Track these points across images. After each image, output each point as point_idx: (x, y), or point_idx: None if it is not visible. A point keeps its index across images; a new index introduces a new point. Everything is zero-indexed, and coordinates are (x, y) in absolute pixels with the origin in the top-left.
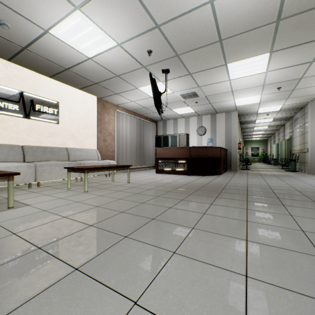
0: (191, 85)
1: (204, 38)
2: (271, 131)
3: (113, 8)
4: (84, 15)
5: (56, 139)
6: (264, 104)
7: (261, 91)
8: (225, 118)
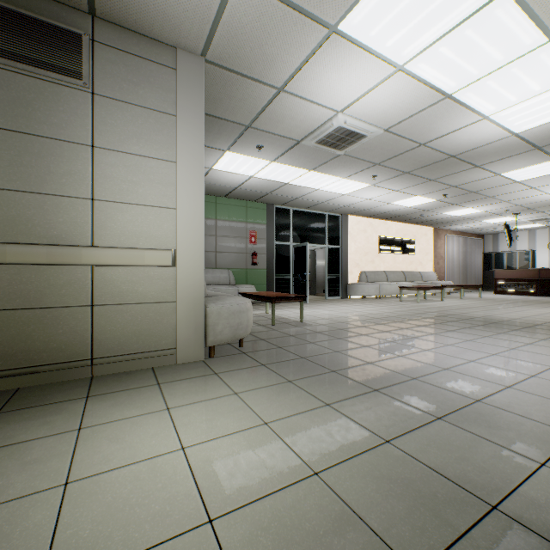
0: (541, 215)
1: None
2: None
3: (491, 206)
4: (471, 208)
5: (412, 266)
6: None
7: None
8: None
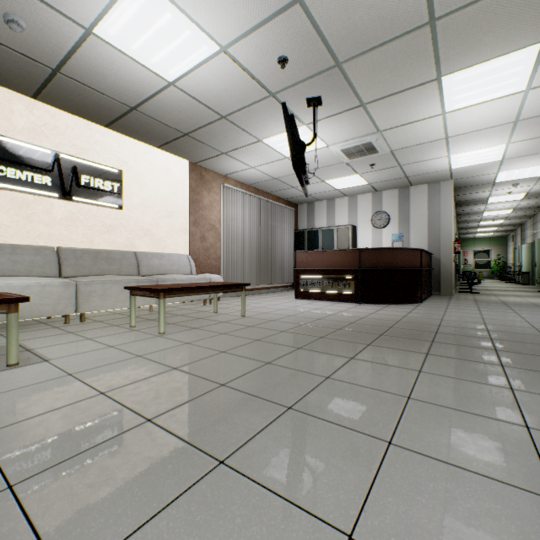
0: (363, 130)
1: (398, 18)
2: (517, 219)
3: None
4: None
5: (118, 237)
6: (511, 163)
7: (509, 135)
8: (428, 194)
